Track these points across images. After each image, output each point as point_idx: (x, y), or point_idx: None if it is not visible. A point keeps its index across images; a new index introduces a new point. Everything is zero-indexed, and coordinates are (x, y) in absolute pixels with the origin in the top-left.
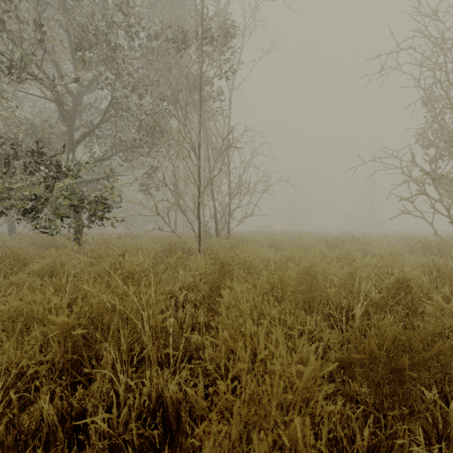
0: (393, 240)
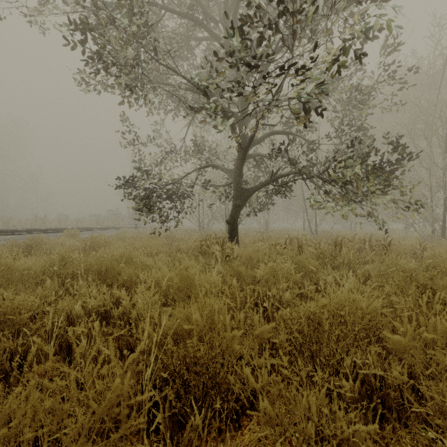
0: None
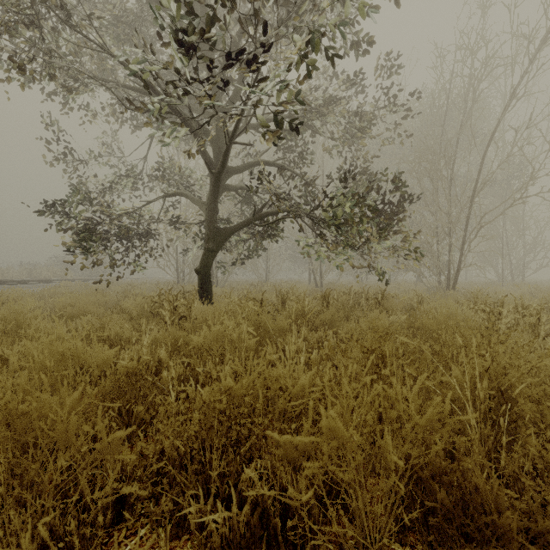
0: None
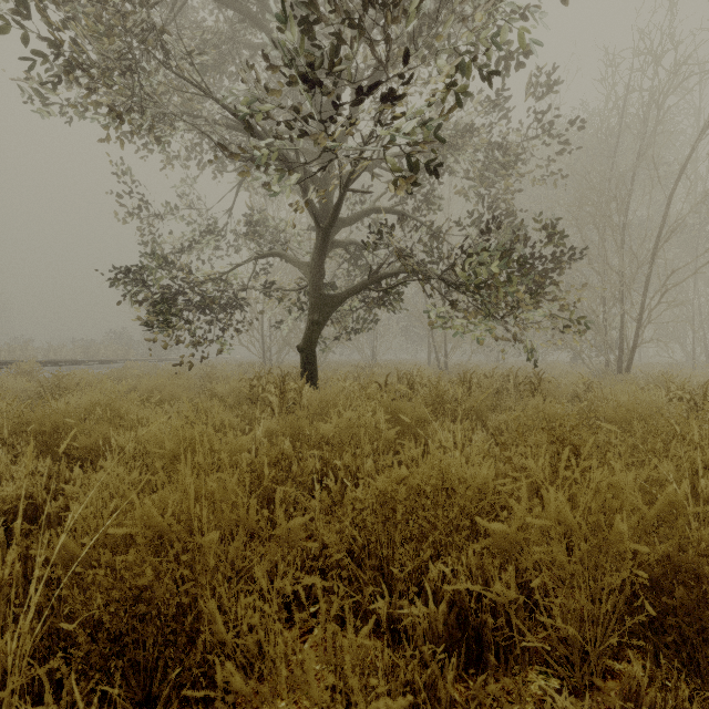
0: None
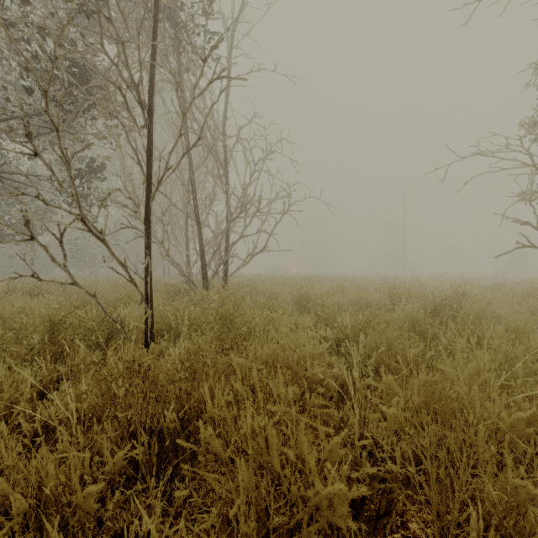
0: (476, 290)
